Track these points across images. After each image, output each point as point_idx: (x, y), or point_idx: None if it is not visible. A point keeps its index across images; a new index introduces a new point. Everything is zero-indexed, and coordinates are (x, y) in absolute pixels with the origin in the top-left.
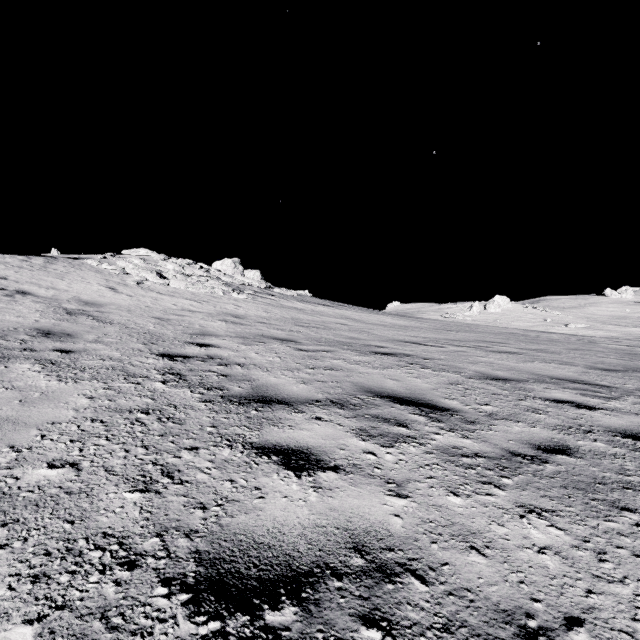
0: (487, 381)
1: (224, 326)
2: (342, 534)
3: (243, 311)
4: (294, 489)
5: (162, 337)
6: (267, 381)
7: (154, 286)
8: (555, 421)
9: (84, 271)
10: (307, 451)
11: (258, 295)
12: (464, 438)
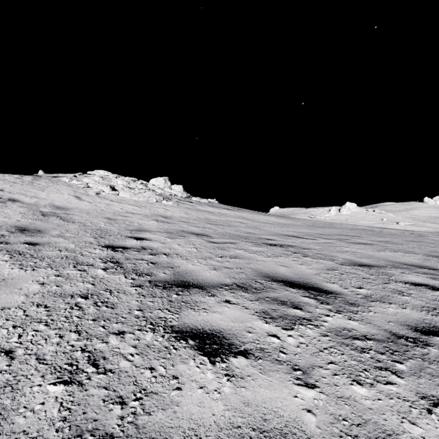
0: (355, 267)
1: (156, 224)
2: (258, 437)
3: (170, 213)
4: (209, 378)
5: (109, 232)
6: (186, 268)
7: (108, 196)
8: (420, 302)
9: (59, 185)
10: (219, 334)
11: (181, 202)
12: (351, 320)
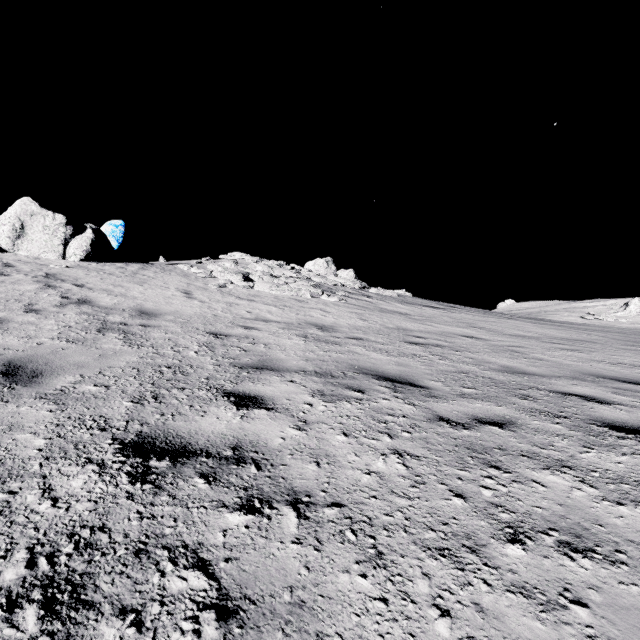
0: None
1: (301, 346)
2: None
3: (332, 319)
4: None
5: (188, 376)
6: None
7: (236, 289)
8: None
9: (172, 276)
10: None
11: (351, 297)
12: None
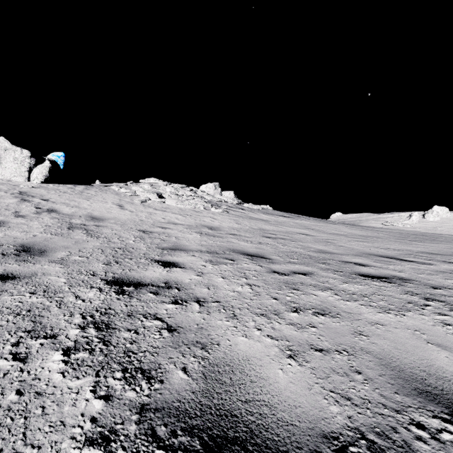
0: None
1: (198, 238)
2: None
3: (218, 223)
4: None
5: (133, 253)
6: (232, 348)
7: (153, 204)
8: None
9: (107, 194)
10: None
11: (231, 209)
12: None
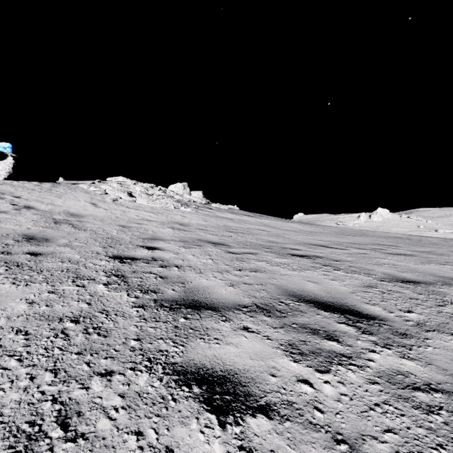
0: (398, 284)
1: (171, 232)
2: None
3: (187, 220)
4: (216, 452)
5: (120, 241)
6: (199, 283)
7: (125, 202)
8: None
9: (77, 192)
10: (234, 378)
11: (200, 208)
12: (404, 358)
